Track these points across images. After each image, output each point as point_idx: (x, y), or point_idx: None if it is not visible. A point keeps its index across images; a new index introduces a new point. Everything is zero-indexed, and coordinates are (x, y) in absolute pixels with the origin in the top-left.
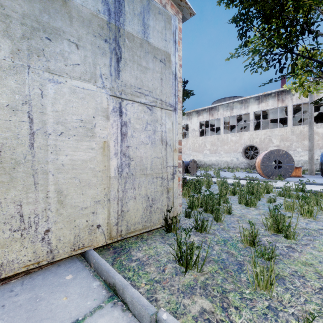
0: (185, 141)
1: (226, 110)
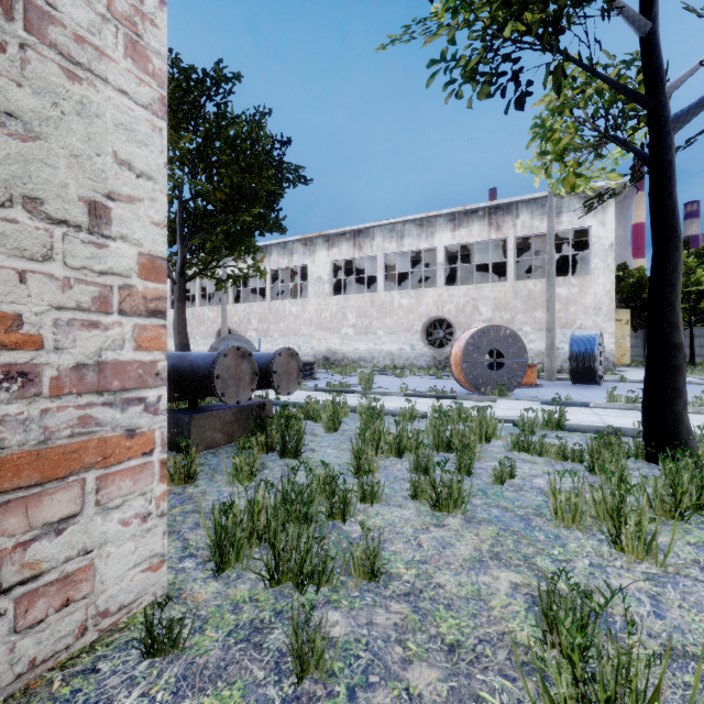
0: (301, 304)
1: (389, 239)
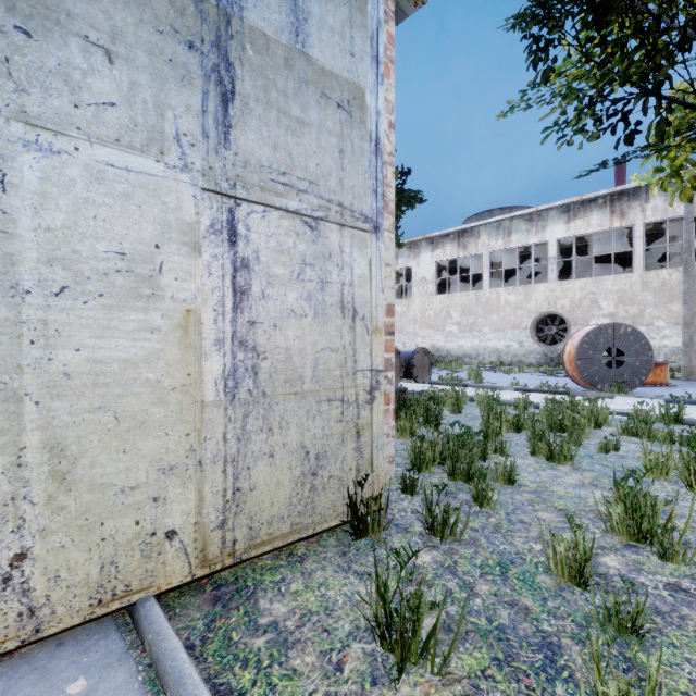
0: (406, 304)
1: (495, 237)
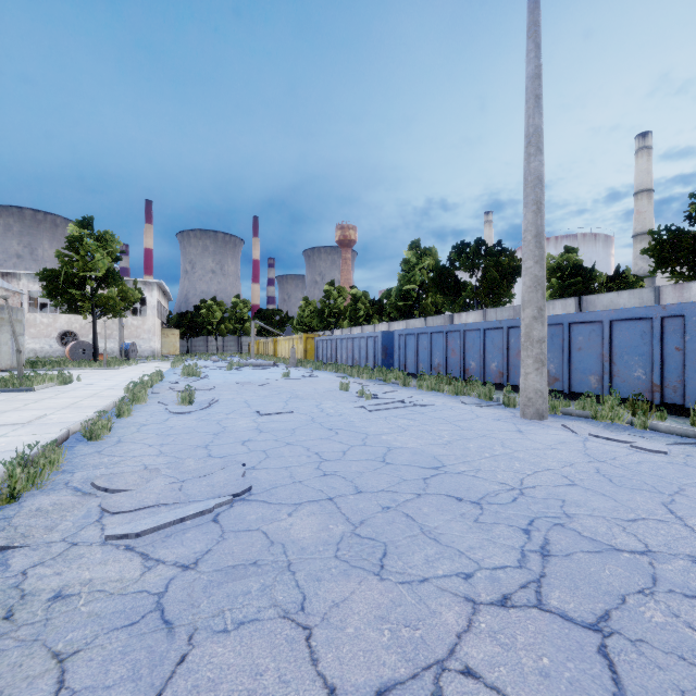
0: None
1: (33, 282)
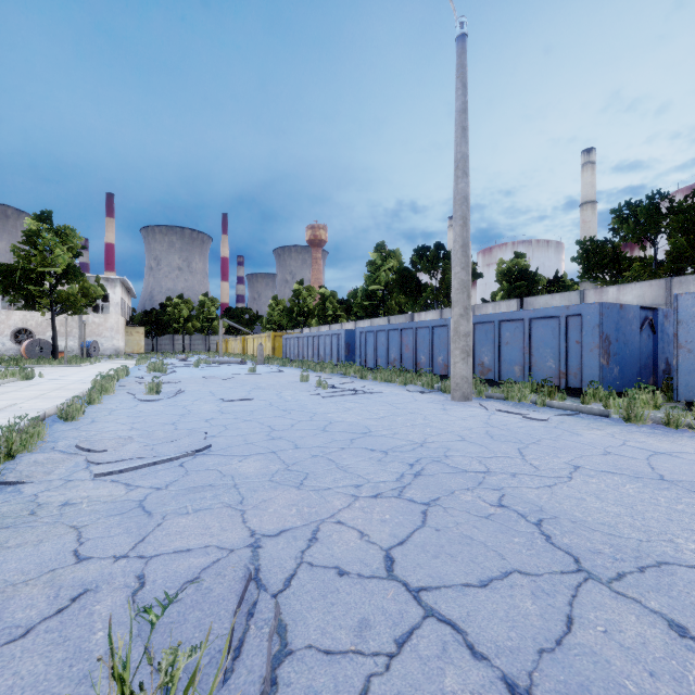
0: None
1: None
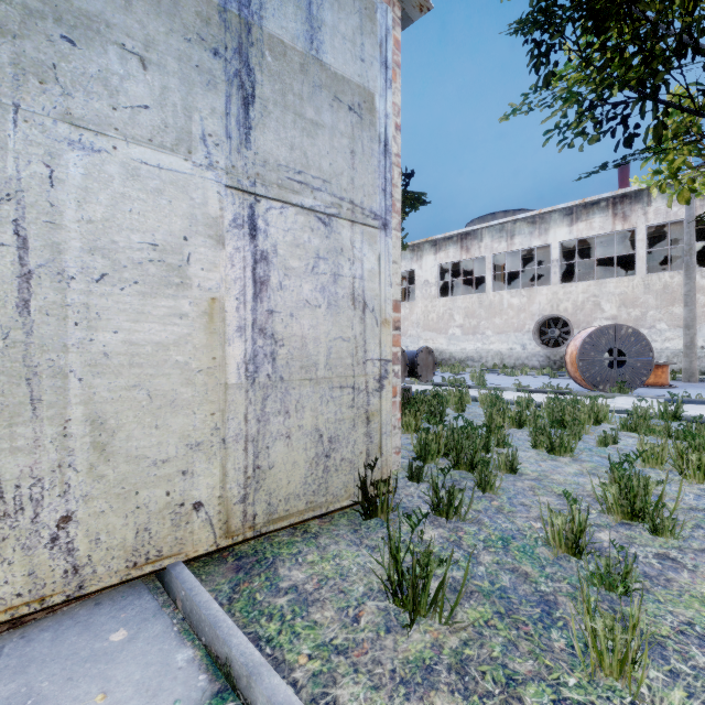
0: (409, 307)
1: (498, 239)
